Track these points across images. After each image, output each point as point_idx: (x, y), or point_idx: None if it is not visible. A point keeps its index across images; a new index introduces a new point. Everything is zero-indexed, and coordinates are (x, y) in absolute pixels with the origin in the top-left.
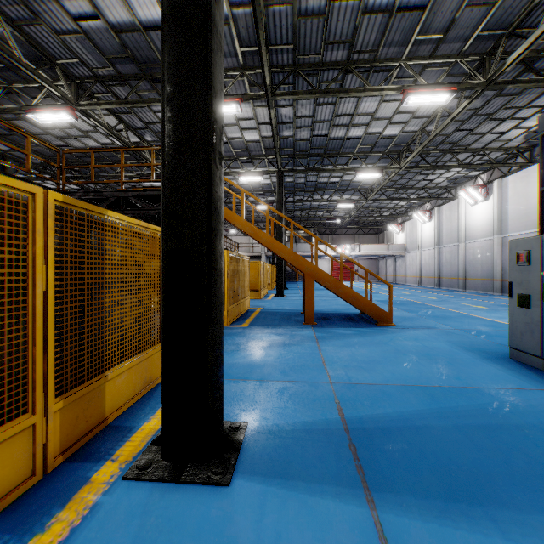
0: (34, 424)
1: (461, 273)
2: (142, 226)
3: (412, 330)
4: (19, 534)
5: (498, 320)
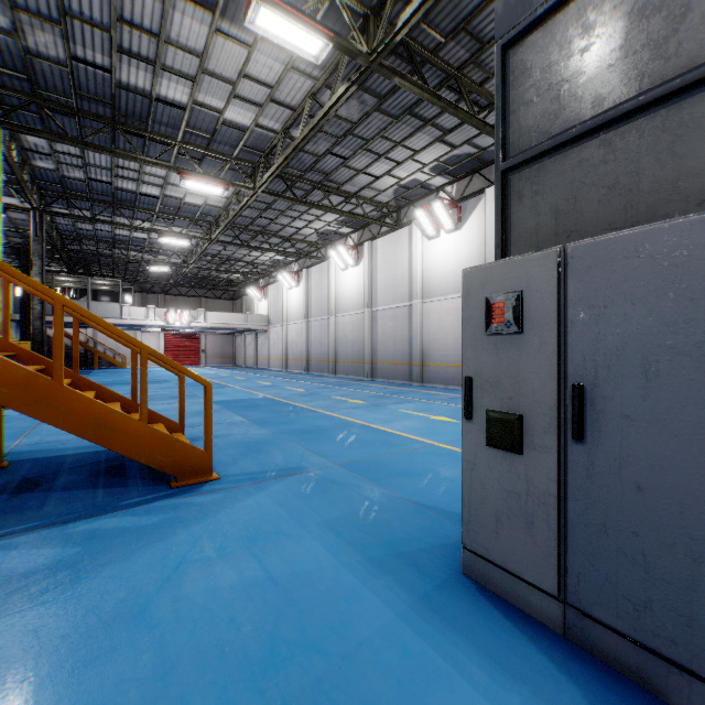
0: None
1: (331, 354)
2: None
3: (253, 490)
4: None
5: (386, 426)
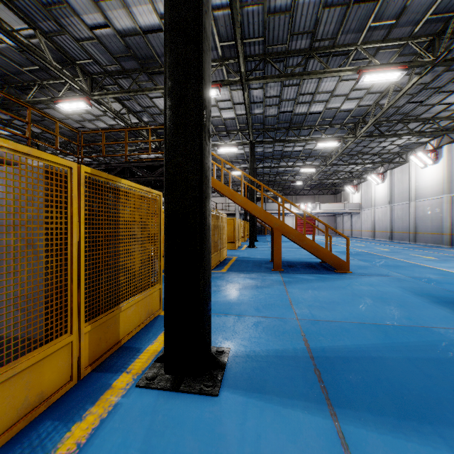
0: (71, 341)
1: (411, 228)
2: (145, 191)
3: (367, 277)
4: (64, 422)
5: (446, 269)
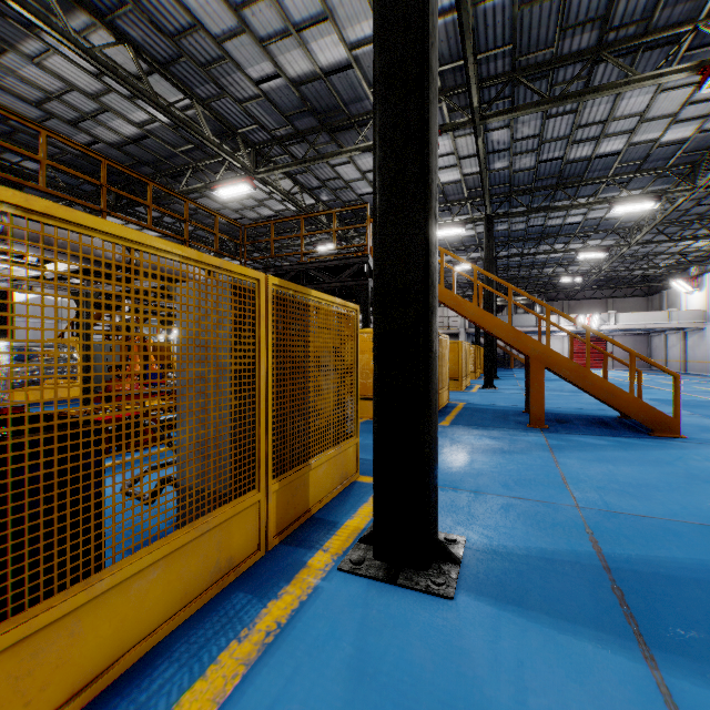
0: (259, 501)
1: None
2: (339, 304)
3: None
4: (258, 597)
5: None
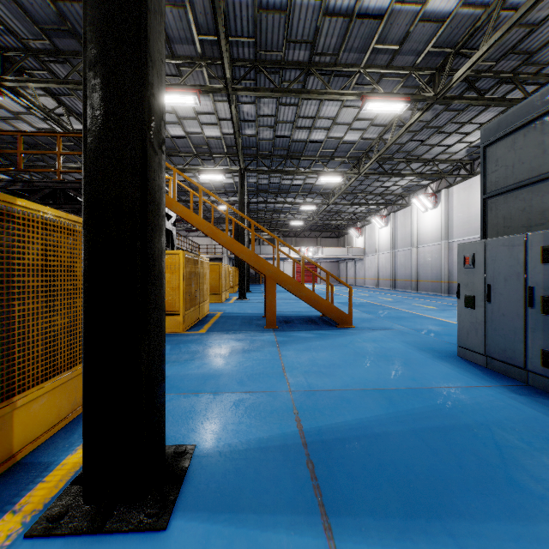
0: None
1: (413, 275)
2: (70, 220)
3: (371, 331)
4: None
5: (446, 319)
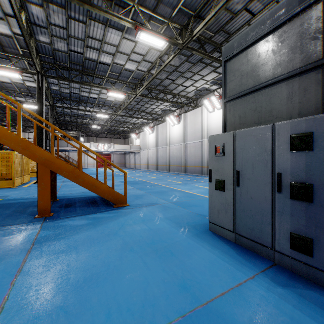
0: None
1: (167, 162)
2: None
3: (141, 208)
4: None
5: (189, 191)
